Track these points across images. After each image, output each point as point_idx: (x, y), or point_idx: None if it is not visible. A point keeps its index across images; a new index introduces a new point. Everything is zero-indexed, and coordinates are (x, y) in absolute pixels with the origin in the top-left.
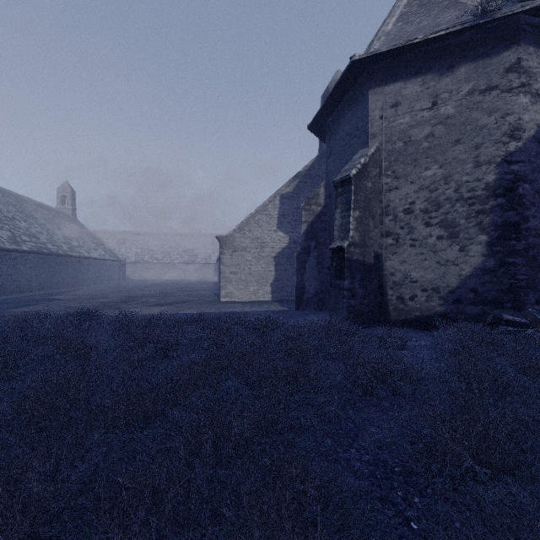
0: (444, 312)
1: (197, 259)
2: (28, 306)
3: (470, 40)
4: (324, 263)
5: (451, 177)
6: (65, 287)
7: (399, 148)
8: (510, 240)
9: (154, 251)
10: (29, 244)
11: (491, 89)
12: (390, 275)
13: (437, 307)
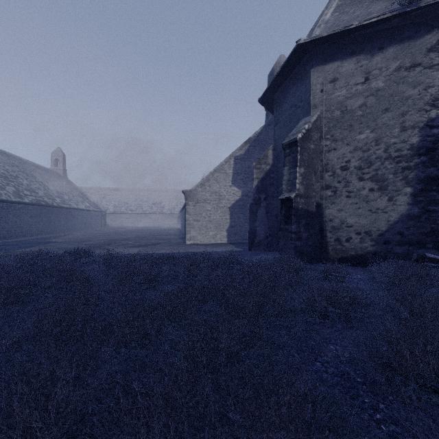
0: (375, 251)
1: (164, 210)
2: (30, 247)
3: (397, 26)
4: (272, 212)
5: (381, 140)
6: (58, 232)
7: (337, 116)
8: (432, 191)
9: (129, 204)
10: (30, 197)
11: (415, 66)
12: (329, 221)
13: (369, 247)
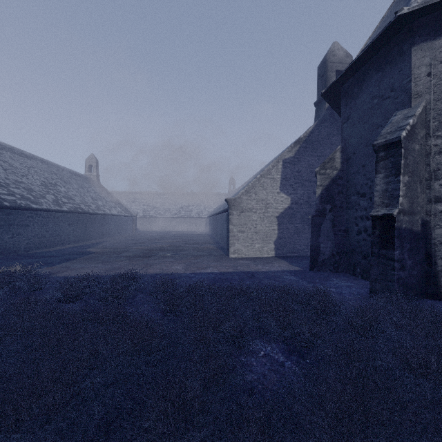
0: None
1: (192, 214)
2: (71, 260)
3: None
4: (340, 226)
5: None
6: (93, 239)
7: None
8: None
9: (158, 208)
10: (68, 205)
11: None
12: (440, 244)
13: None
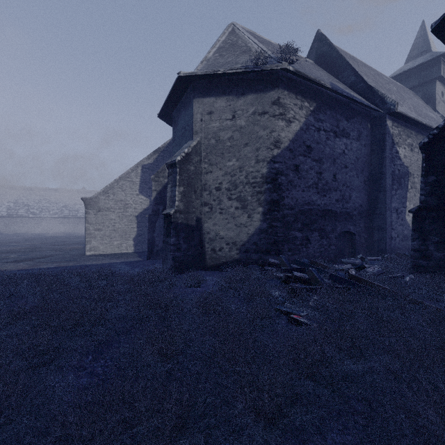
0: (239, 258)
1: (78, 214)
2: None
3: (253, 79)
4: None
5: (243, 168)
6: None
7: (213, 144)
8: (274, 211)
9: (31, 206)
10: None
11: (265, 113)
12: (207, 233)
13: (235, 255)
